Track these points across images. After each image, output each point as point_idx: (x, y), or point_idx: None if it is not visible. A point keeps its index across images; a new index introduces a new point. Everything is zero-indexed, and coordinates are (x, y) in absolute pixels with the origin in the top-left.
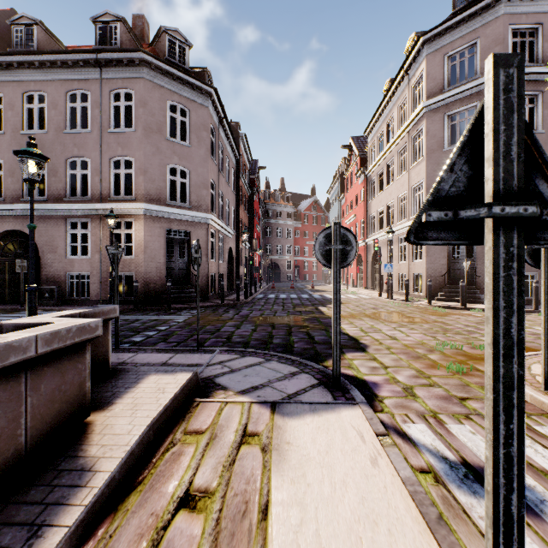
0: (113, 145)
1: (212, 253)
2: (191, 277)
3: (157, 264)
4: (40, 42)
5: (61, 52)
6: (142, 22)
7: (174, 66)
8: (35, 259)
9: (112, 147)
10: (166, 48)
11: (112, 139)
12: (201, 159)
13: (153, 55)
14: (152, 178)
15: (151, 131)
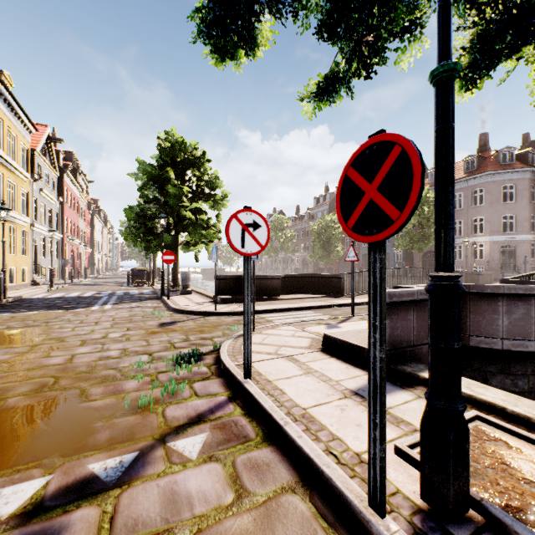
0: (473, 213)
1: (532, 254)
2: (516, 268)
3: (495, 262)
4: None
5: None
6: (484, 137)
7: (505, 169)
8: None
9: (472, 214)
10: (500, 159)
11: (472, 210)
12: (523, 207)
13: (493, 170)
14: (493, 224)
15: (492, 203)
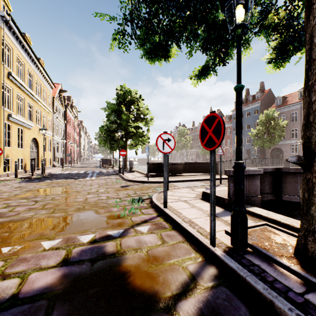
0: None
1: None
2: None
3: None
4: (282, 101)
5: (289, 105)
6: None
7: None
8: (281, 154)
9: None
10: None
11: None
12: None
13: None
14: None
15: None
